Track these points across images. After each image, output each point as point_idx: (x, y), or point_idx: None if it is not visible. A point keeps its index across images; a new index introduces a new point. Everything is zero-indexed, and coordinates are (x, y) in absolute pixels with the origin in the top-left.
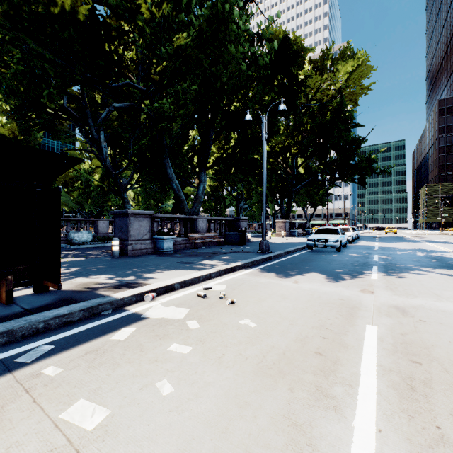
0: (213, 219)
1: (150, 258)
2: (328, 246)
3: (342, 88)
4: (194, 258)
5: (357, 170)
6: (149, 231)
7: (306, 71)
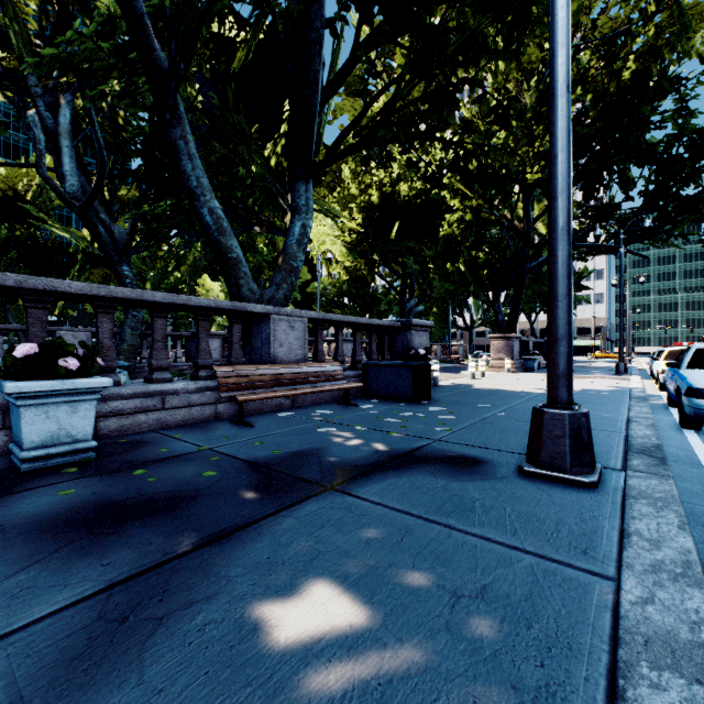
0: (329, 321)
1: None
2: None
3: None
4: None
5: (698, 209)
6: None
7: None
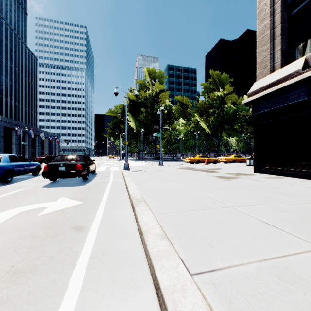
0: None
1: None
2: None
3: None
4: None
5: None
6: None
7: None
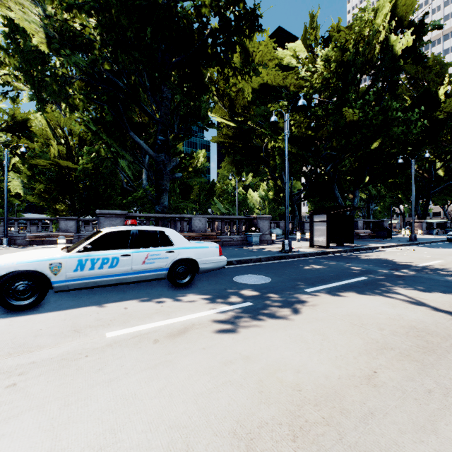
0: (366, 221)
1: None
2: None
3: None
4: (372, 242)
5: None
6: None
7: (445, 86)
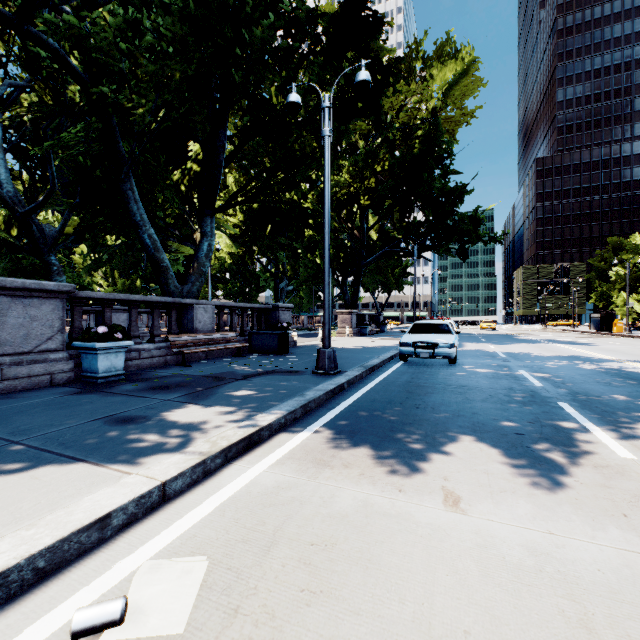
0: (227, 306)
1: (35, 404)
2: (439, 356)
3: (438, 105)
4: (160, 399)
5: (455, 235)
6: (61, 331)
7: None
